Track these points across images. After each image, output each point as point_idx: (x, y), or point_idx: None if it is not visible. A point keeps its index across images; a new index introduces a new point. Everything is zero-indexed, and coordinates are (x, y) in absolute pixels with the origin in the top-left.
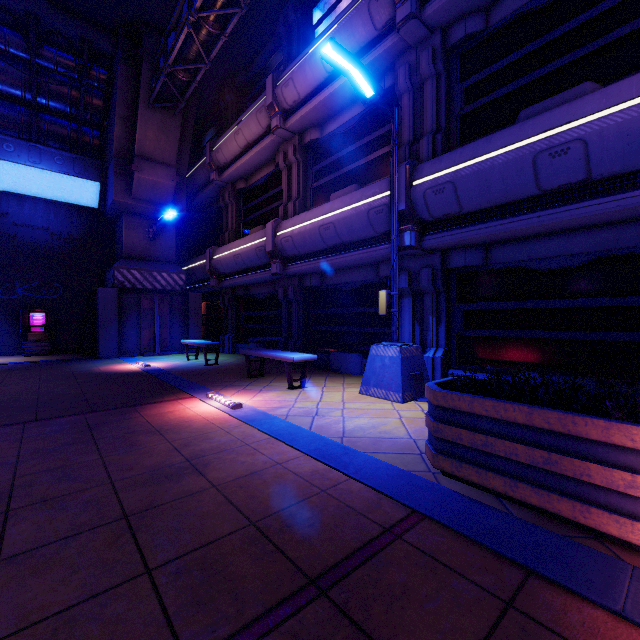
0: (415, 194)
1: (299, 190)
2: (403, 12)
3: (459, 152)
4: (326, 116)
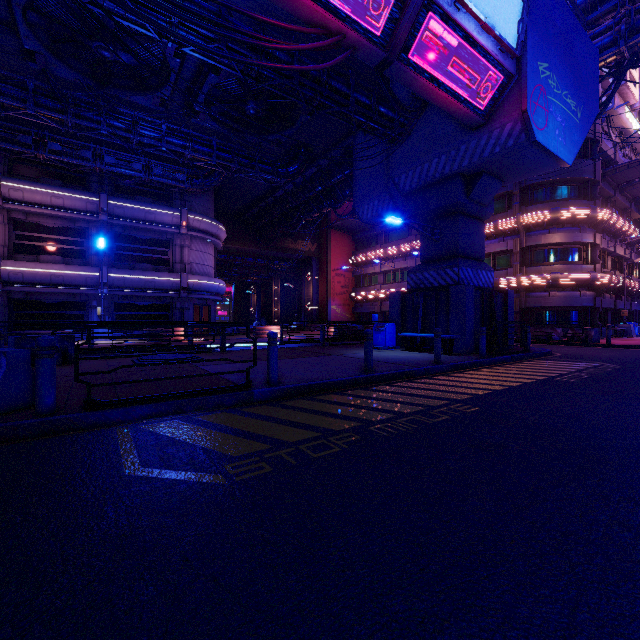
0: (110, 279)
1: (5, 241)
2: (104, 218)
3: (125, 272)
4: (36, 213)
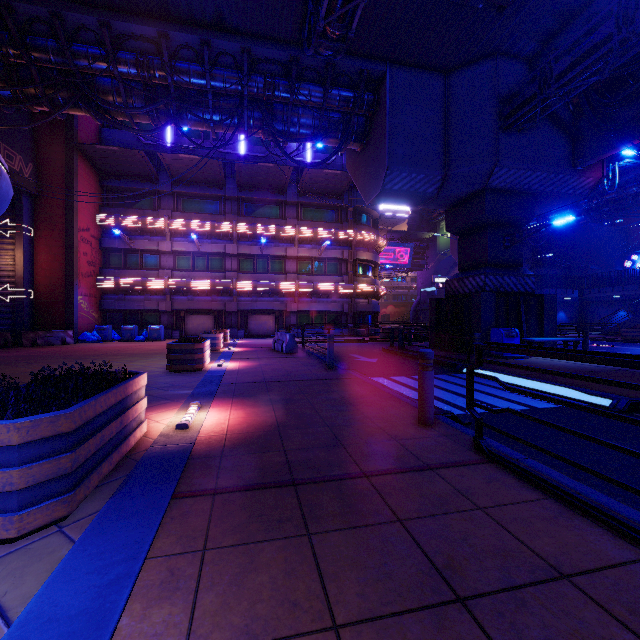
0: None
1: None
2: None
3: None
4: None
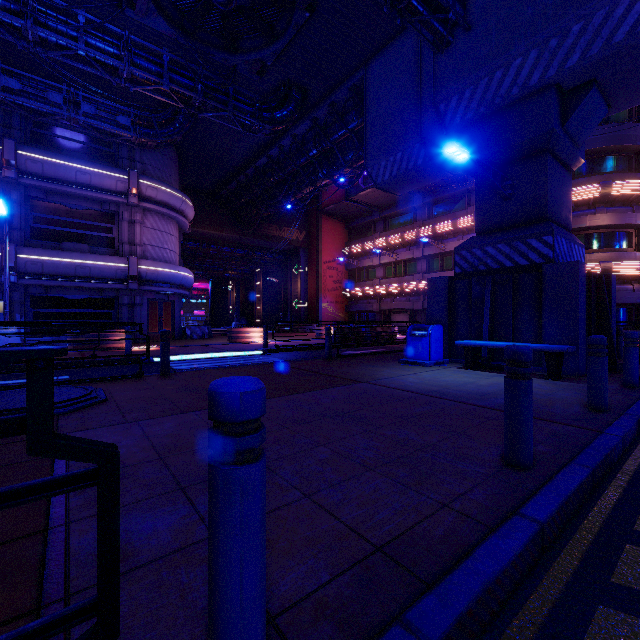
0: (20, 261)
1: None
2: (10, 174)
3: (44, 252)
4: None
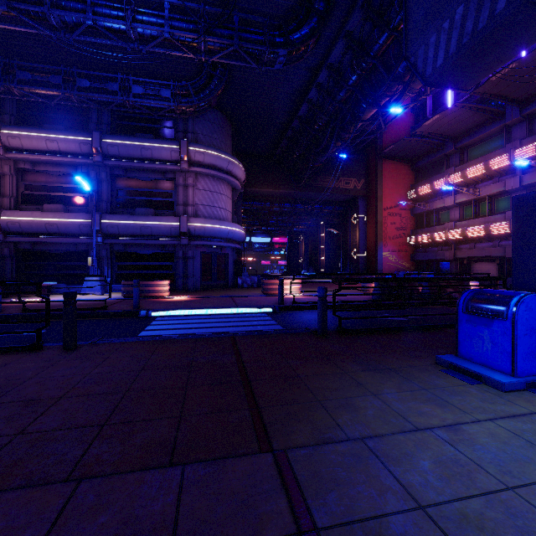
0: (103, 225)
1: (12, 192)
2: (97, 158)
3: (119, 217)
4: (40, 162)
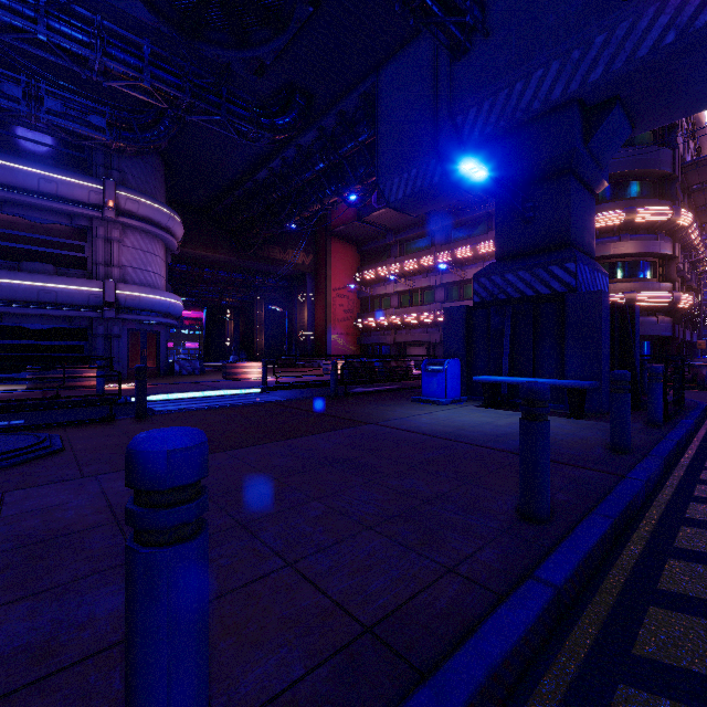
0: None
1: None
2: None
3: None
4: None
